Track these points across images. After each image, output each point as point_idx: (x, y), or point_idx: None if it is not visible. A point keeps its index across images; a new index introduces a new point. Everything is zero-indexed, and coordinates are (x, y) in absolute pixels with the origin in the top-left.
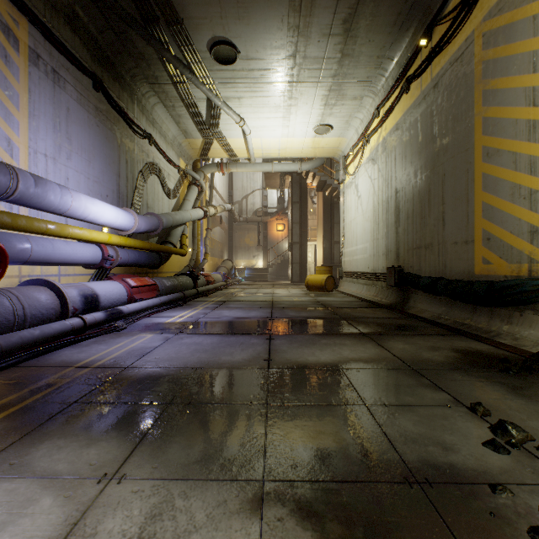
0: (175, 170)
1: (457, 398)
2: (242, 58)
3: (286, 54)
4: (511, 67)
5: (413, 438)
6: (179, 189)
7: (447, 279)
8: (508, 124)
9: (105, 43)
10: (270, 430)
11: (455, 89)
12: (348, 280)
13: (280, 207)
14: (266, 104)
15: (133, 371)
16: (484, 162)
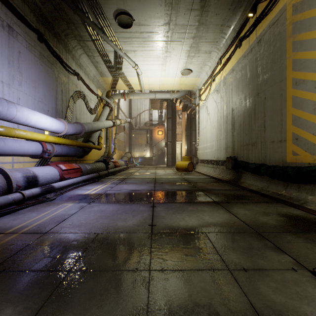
0: (95, 96)
1: (298, 261)
2: (136, 24)
3: (164, 22)
4: (313, 25)
5: (278, 310)
6: (97, 108)
7: (267, 164)
8: (311, 62)
9: (46, 11)
10: (152, 303)
11: (272, 42)
12: (201, 164)
13: (160, 121)
14: (151, 55)
15: (49, 237)
16: (293, 89)
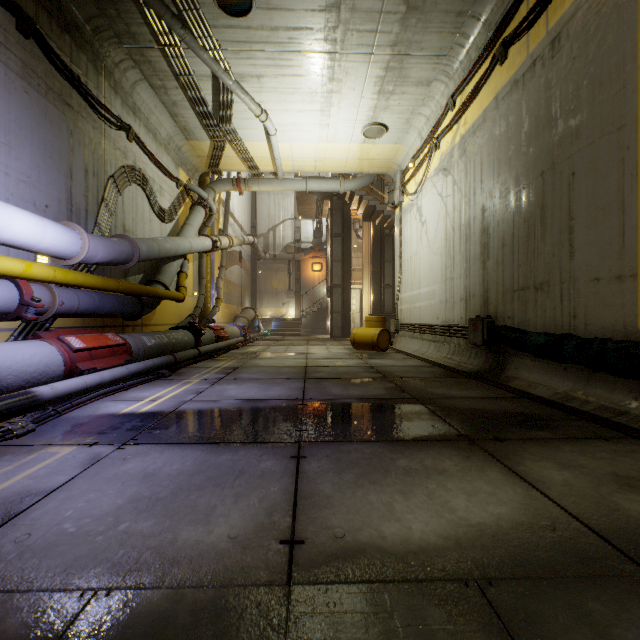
0: (172, 183)
1: None
2: (260, 6)
3: (326, 2)
4: None
5: None
6: (178, 209)
7: (580, 336)
8: None
9: None
10: None
11: (595, 35)
12: (406, 334)
13: (316, 242)
14: (297, 89)
15: None
16: None
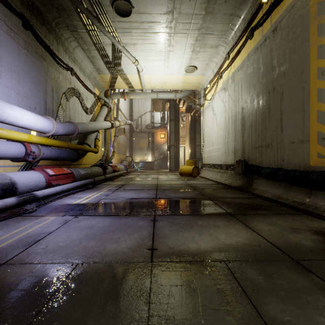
0: (91, 95)
1: None
2: (135, 12)
3: (167, 10)
4: None
5: None
6: (94, 108)
7: (285, 169)
8: None
9: None
10: None
11: (292, 29)
12: (206, 169)
13: (162, 123)
14: (153, 50)
15: (5, 271)
16: (319, 80)
